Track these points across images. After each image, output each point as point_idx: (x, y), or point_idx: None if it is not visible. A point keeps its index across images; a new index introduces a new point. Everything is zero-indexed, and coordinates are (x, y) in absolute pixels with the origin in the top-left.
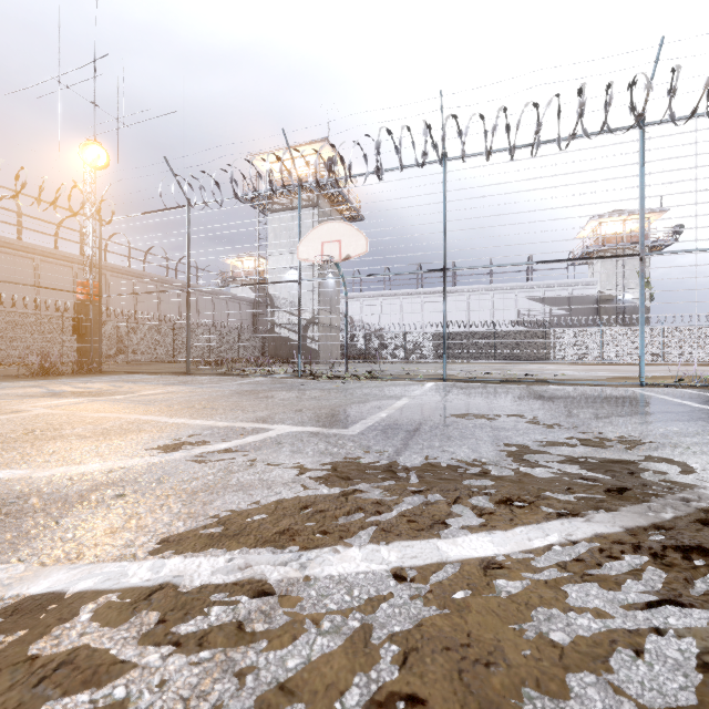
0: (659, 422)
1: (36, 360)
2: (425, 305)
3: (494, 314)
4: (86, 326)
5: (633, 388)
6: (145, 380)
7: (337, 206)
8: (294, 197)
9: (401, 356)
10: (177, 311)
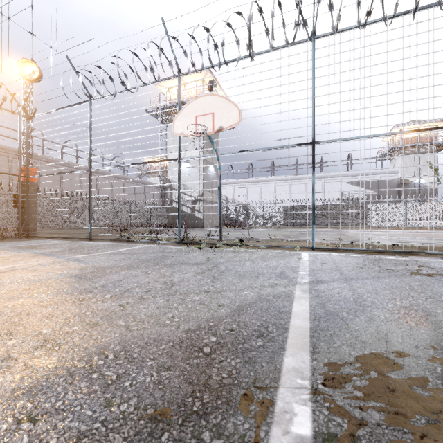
0: None
1: (1, 226)
2: (277, 188)
3: (324, 194)
4: (24, 201)
5: None
6: (37, 247)
7: None
8: None
9: (261, 223)
10: (110, 193)
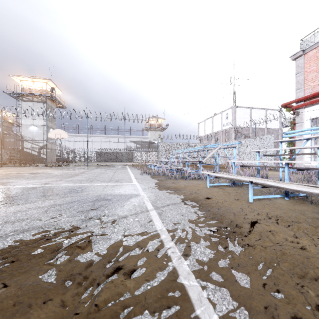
0: (105, 168)
1: None
2: (94, 140)
3: (119, 145)
4: None
5: (120, 166)
6: None
7: (54, 102)
8: (34, 97)
9: (83, 160)
10: None
